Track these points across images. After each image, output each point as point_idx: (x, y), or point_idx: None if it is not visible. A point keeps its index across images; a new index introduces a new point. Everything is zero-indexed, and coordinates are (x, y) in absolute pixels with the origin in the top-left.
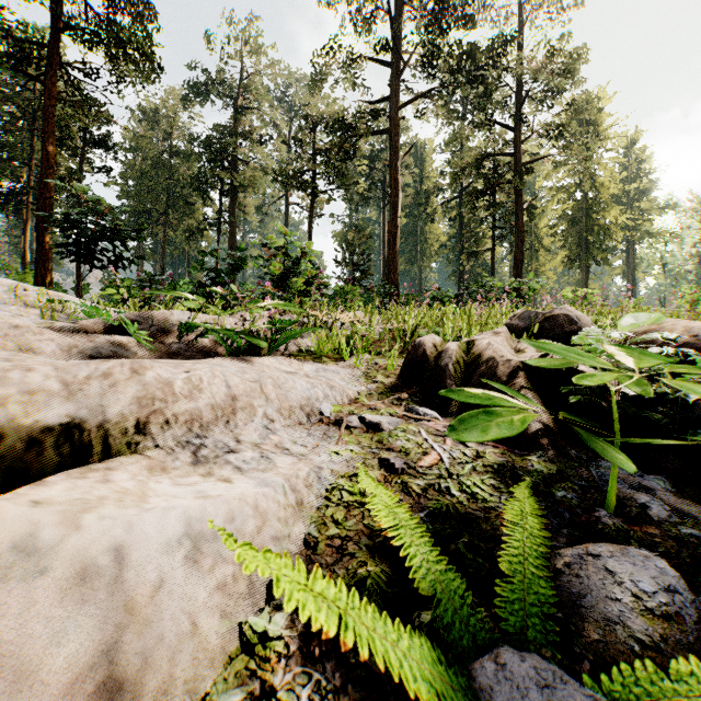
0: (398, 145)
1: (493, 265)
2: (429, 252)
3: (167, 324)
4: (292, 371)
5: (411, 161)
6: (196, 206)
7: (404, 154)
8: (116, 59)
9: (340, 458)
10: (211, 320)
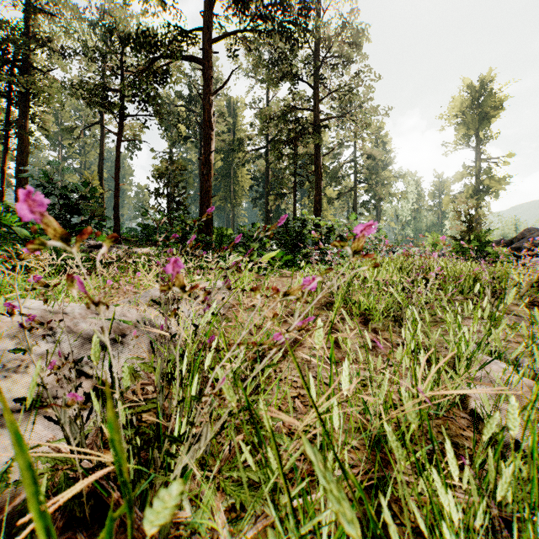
0: (212, 79)
1: (295, 206)
2: (241, 192)
3: None
4: None
5: (225, 112)
6: None
7: (218, 89)
8: None
9: None
10: None
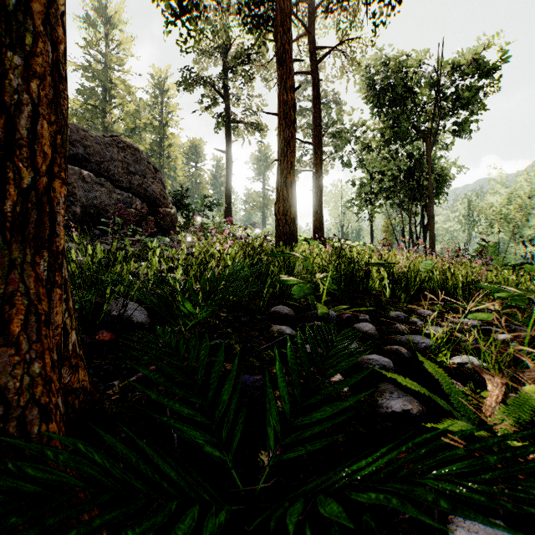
0: None
1: None
2: None
3: None
4: None
5: None
6: None
7: None
8: None
9: None
10: None
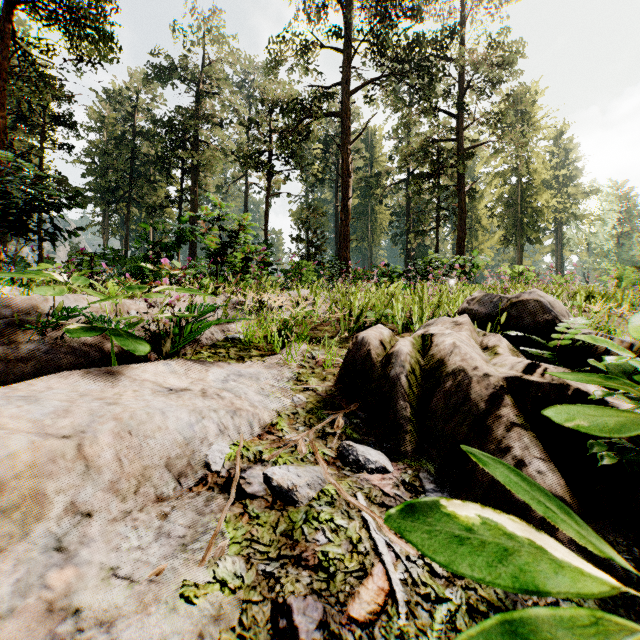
0: (349, 129)
1: (437, 243)
2: (379, 230)
3: (34, 314)
4: (182, 387)
5: (362, 146)
6: (160, 184)
7: (355, 138)
8: (70, 35)
9: (187, 622)
10: (108, 305)
